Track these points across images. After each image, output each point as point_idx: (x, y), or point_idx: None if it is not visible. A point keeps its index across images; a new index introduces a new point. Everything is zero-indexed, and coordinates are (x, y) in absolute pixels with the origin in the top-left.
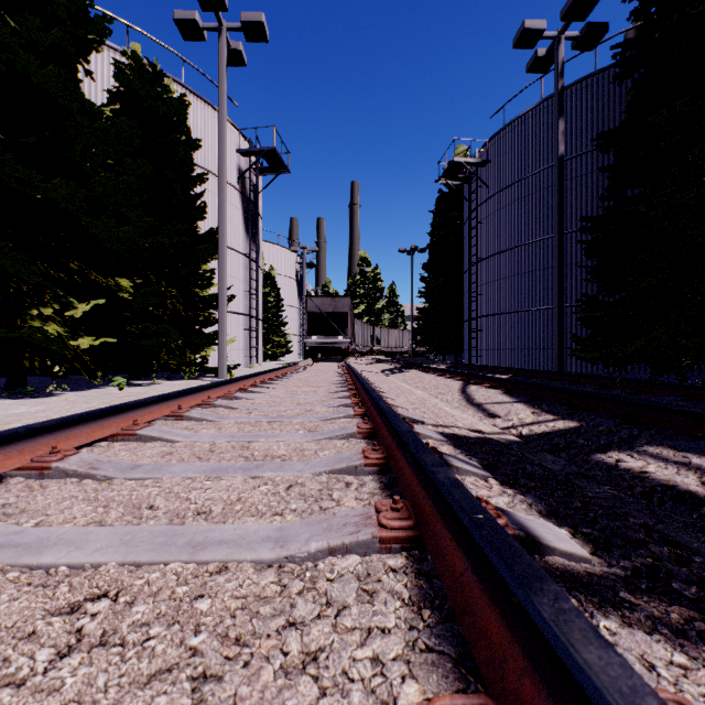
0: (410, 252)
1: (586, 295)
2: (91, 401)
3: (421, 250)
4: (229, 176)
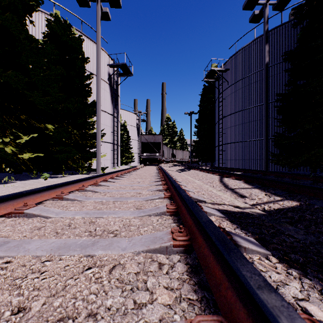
0: (190, 114)
1: (278, 133)
2: (26, 186)
3: (195, 113)
4: (104, 77)
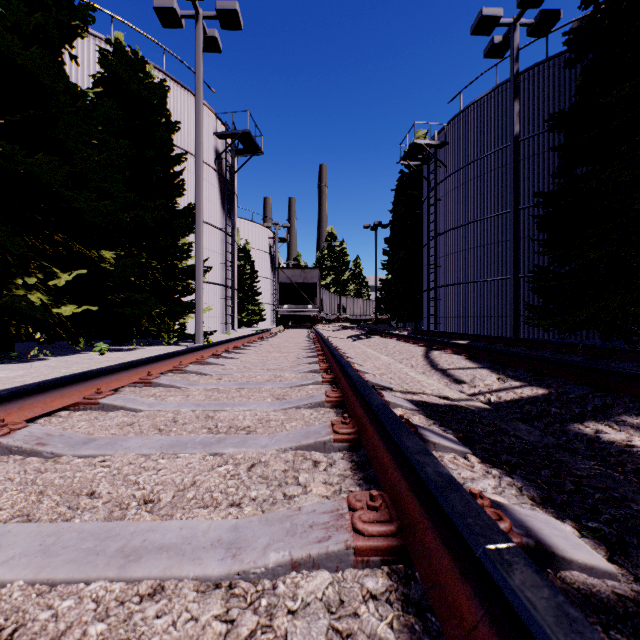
0: (373, 228)
1: (539, 266)
2: (71, 366)
3: (383, 226)
4: (207, 157)
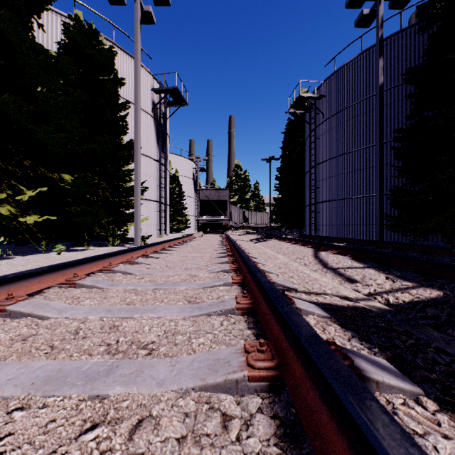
0: (268, 160)
1: (396, 186)
2: (29, 264)
3: (276, 159)
4: (146, 107)
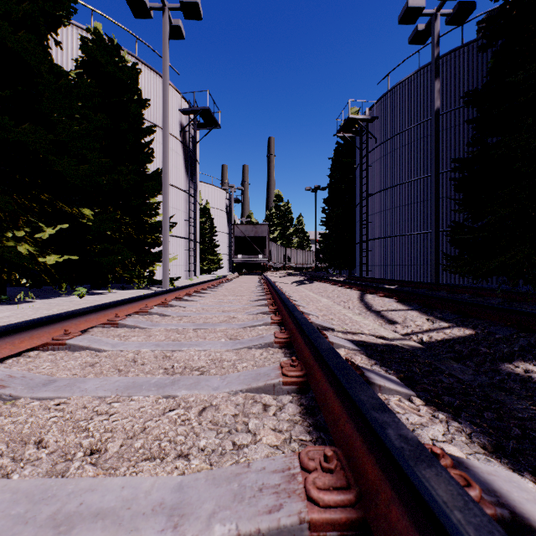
0: (314, 190)
1: (456, 222)
2: (53, 308)
3: (322, 189)
4: (173, 130)
